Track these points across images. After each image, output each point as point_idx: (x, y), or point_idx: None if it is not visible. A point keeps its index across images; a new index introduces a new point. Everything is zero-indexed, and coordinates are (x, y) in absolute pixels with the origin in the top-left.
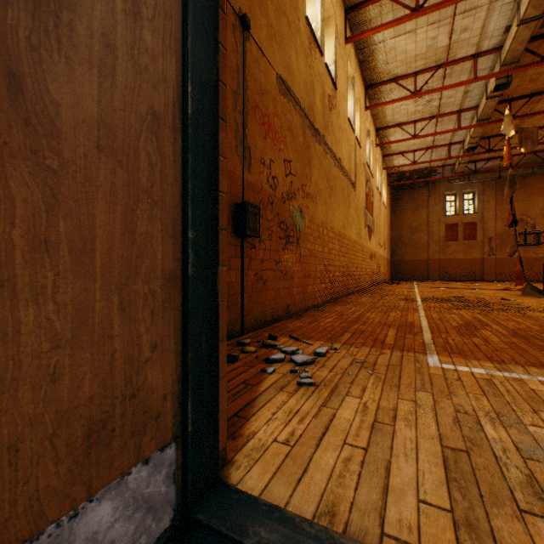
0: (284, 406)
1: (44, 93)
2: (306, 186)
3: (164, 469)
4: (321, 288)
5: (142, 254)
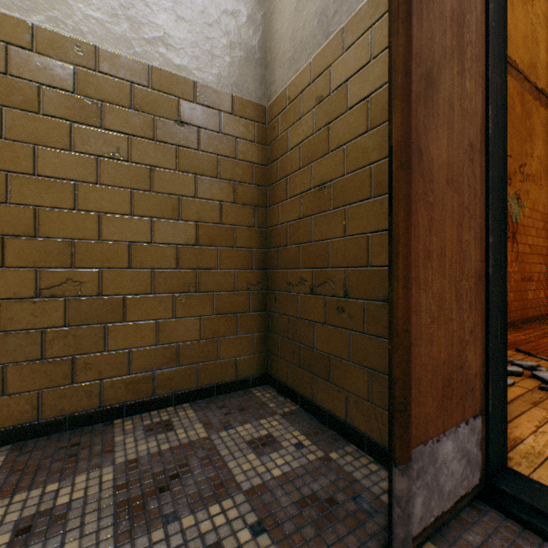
0: (547, 423)
1: (427, 154)
2: (525, 166)
3: (474, 435)
4: (547, 295)
5: (464, 258)
